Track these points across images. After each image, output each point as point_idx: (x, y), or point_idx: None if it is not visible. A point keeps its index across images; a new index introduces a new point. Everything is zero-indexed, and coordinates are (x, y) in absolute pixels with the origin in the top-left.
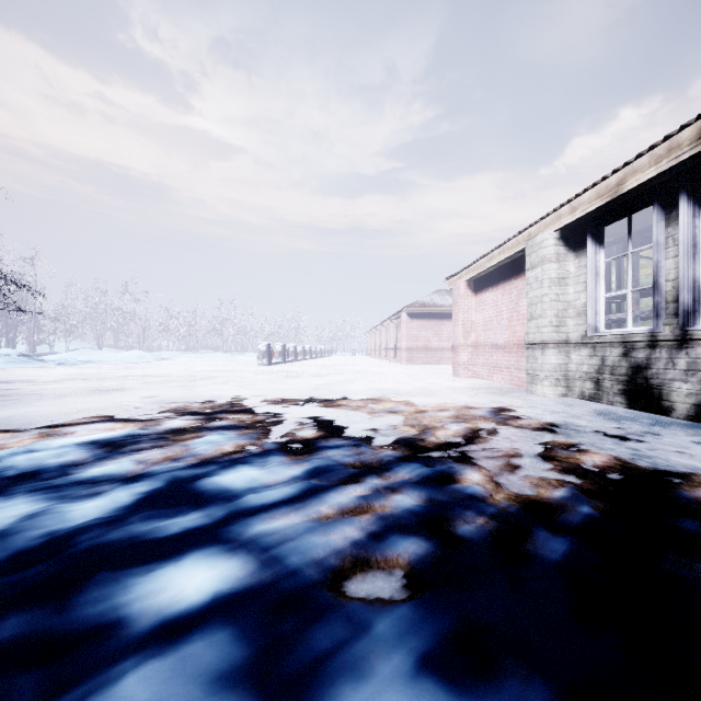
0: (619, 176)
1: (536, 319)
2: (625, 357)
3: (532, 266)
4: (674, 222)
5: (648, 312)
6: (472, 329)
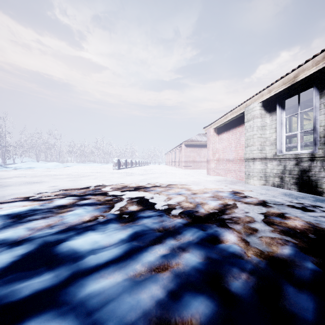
0: (295, 73)
1: (250, 146)
2: (297, 165)
3: (248, 120)
4: (324, 96)
5: (309, 143)
6: (216, 152)
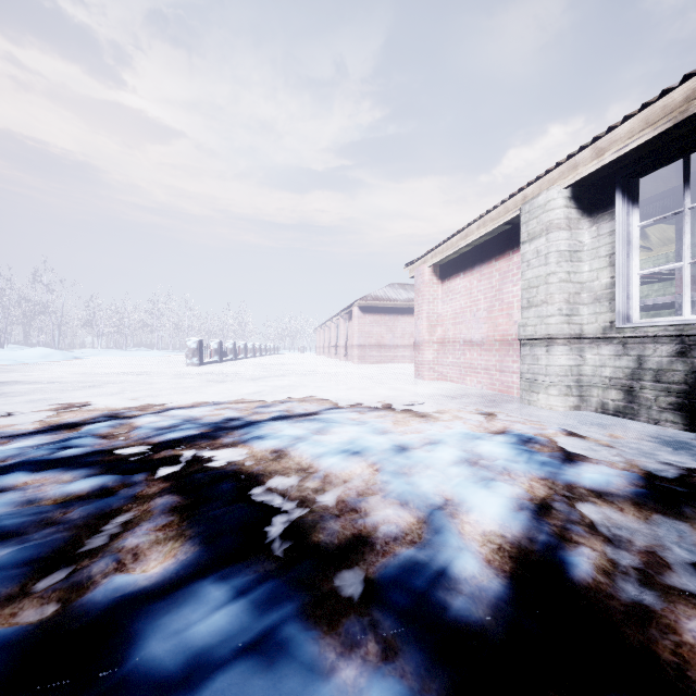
0: (690, 87)
1: (537, 306)
2: (683, 357)
3: (531, 237)
4: None
5: None
6: (438, 322)
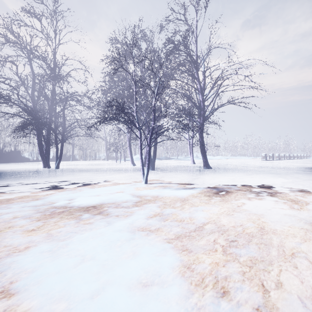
0: None
1: None
2: None
3: None
4: None
5: None
6: None
